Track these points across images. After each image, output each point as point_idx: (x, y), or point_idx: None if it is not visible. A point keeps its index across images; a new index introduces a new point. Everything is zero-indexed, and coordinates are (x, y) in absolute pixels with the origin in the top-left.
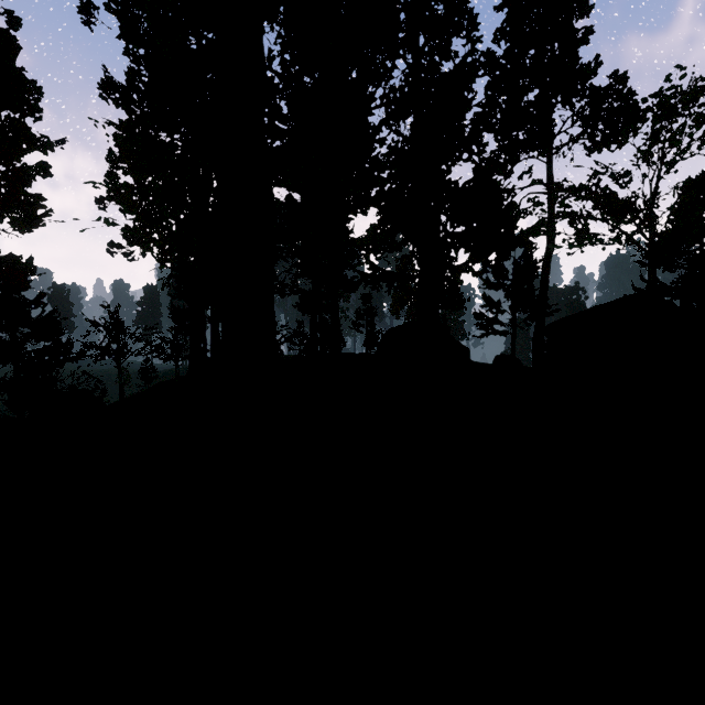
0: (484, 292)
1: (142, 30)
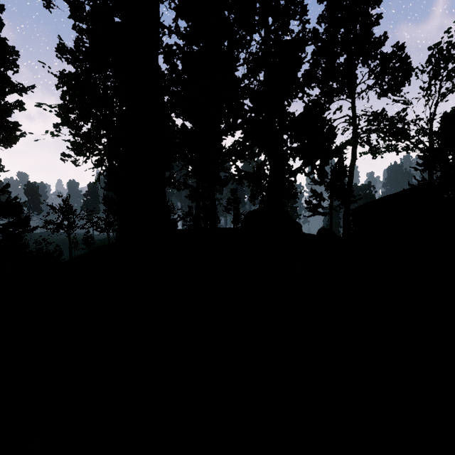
0: (311, 187)
1: (85, 13)
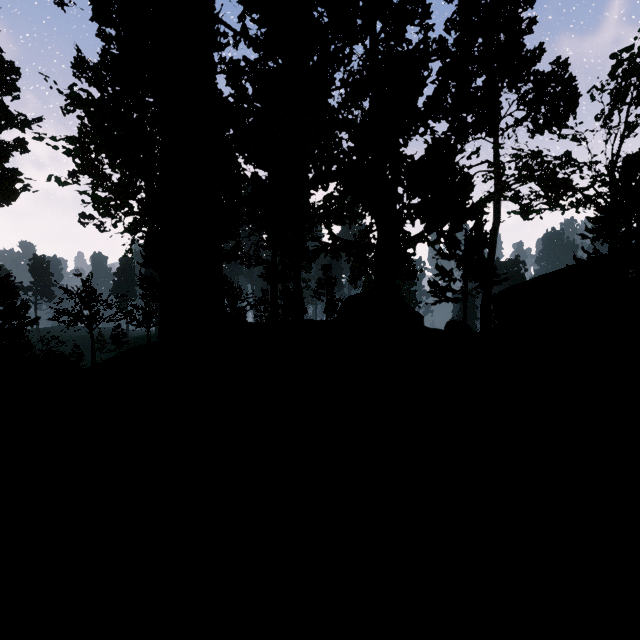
0: (437, 262)
1: (114, 13)
